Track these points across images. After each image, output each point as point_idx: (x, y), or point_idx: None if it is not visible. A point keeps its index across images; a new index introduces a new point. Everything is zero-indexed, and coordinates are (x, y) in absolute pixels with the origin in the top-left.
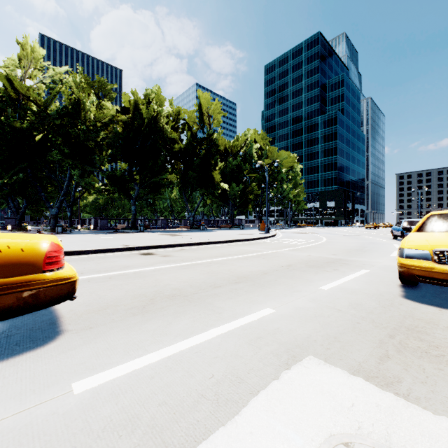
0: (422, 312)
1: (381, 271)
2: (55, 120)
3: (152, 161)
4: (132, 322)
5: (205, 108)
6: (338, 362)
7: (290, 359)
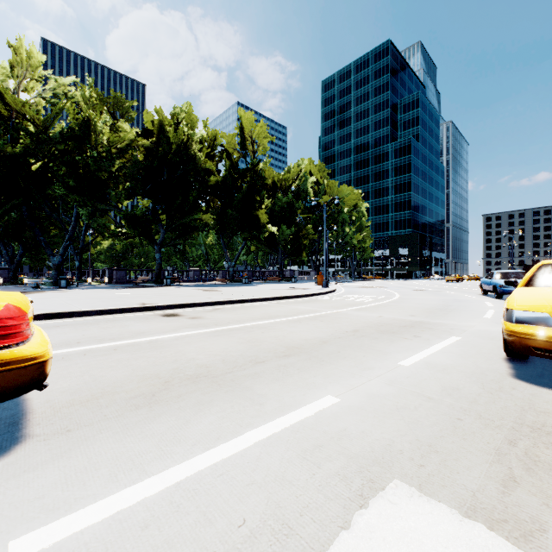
0: (545, 401)
1: (476, 338)
2: (58, 145)
3: (182, 197)
4: (132, 420)
5: (248, 131)
6: (440, 492)
7: (365, 486)
